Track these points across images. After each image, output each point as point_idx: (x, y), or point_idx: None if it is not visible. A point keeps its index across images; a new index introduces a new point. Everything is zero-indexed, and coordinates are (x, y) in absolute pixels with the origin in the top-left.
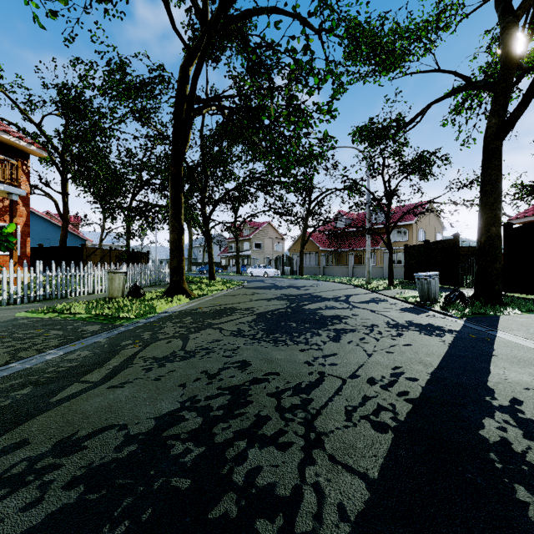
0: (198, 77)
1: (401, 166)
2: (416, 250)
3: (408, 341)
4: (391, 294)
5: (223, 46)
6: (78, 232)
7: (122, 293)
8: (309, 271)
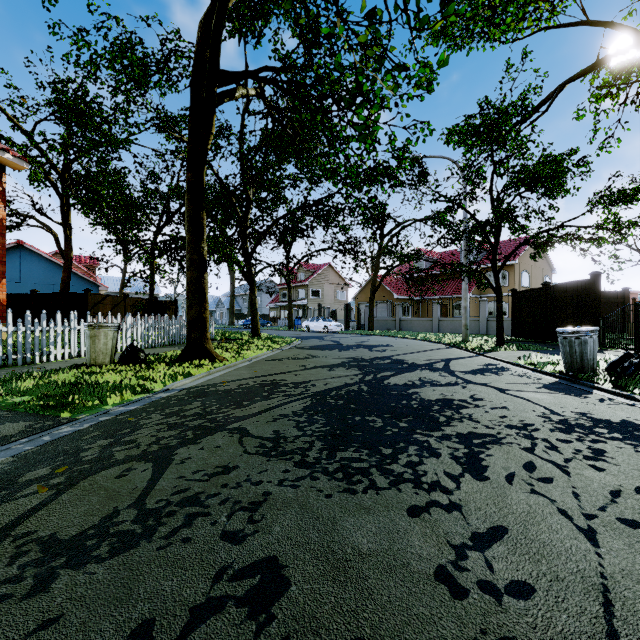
0: (222, 24)
1: (522, 173)
2: (530, 297)
3: (636, 476)
4: (507, 357)
5: (266, 12)
6: (94, 277)
7: (111, 357)
8: (380, 325)
